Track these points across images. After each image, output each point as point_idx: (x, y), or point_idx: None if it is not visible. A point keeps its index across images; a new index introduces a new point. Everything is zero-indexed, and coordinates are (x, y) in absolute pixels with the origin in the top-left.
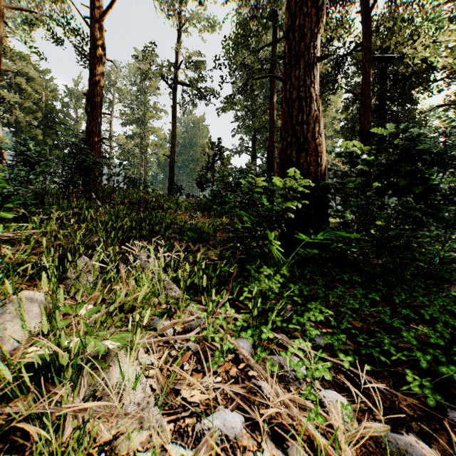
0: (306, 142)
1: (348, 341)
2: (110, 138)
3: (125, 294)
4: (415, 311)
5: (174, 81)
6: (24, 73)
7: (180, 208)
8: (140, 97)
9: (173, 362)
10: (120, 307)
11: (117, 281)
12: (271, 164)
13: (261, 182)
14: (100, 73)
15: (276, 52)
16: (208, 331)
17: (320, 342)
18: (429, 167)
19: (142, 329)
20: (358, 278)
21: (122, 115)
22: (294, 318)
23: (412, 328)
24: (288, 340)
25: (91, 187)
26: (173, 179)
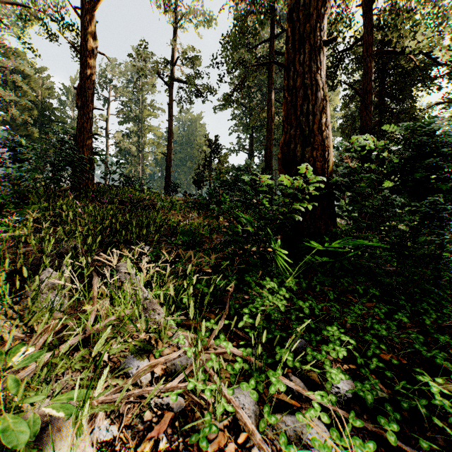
0: (311, 134)
1: (379, 384)
2: (106, 136)
3: (96, 317)
4: (450, 334)
5: (170, 78)
6: (20, 70)
7: (175, 207)
8: (137, 96)
9: (144, 434)
10: (87, 337)
11: (88, 299)
12: (269, 162)
13: (263, 179)
14: (91, 66)
15: (274, 48)
16: (196, 380)
17: (347, 392)
18: (450, 163)
19: (109, 373)
20: (375, 291)
21: (119, 113)
22: (309, 354)
23: (450, 359)
24: (305, 393)
25: (82, 185)
26: (170, 178)
